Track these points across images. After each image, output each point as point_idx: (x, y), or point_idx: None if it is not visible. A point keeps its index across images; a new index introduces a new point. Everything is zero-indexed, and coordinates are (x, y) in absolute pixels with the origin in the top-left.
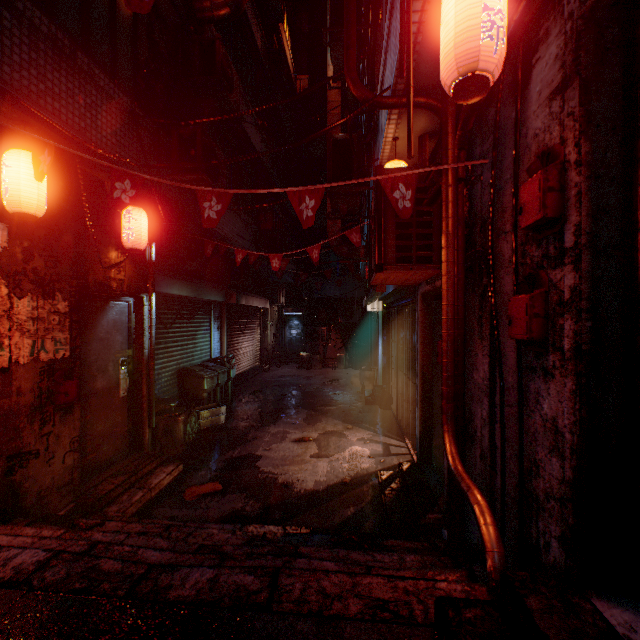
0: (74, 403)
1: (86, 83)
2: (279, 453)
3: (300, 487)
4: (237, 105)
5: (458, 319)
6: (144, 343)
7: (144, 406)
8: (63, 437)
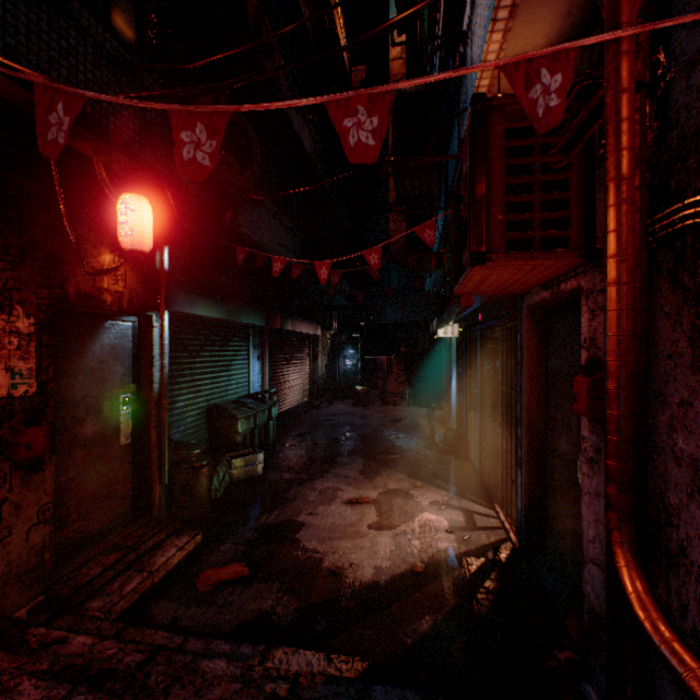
0: (44, 457)
1: (60, 19)
2: (327, 520)
3: (353, 576)
4: (276, 77)
5: (635, 337)
6: (153, 375)
7: (153, 457)
8: (26, 505)
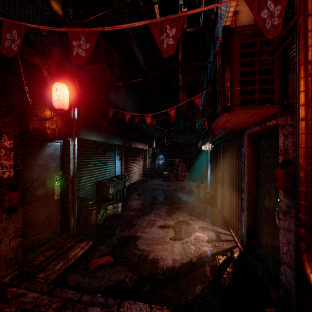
0: (18, 206)
1: (25, 0)
2: (150, 235)
3: (163, 264)
4: (127, 30)
5: None
6: (70, 167)
7: (70, 205)
8: (9, 228)
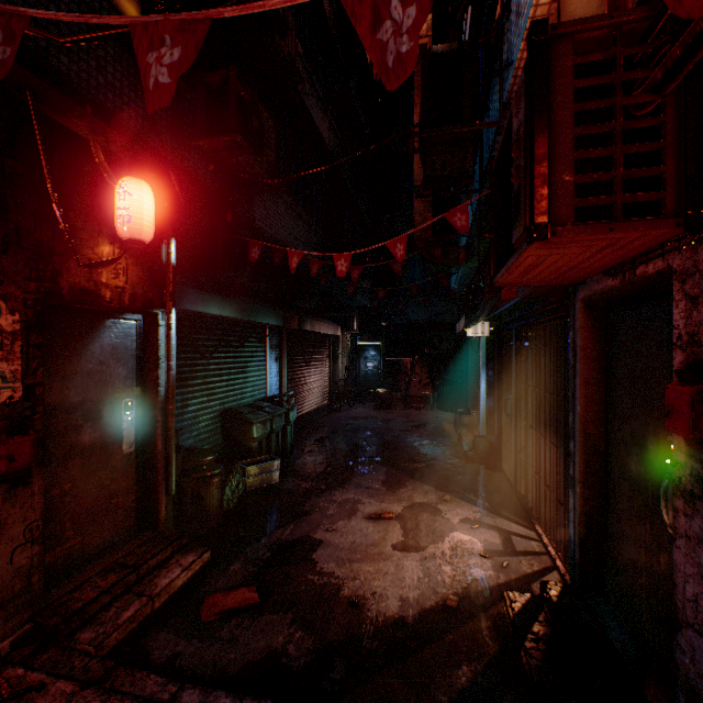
0: (32, 470)
1: None
2: (346, 538)
3: (376, 609)
4: (292, 59)
5: None
6: (159, 378)
7: (159, 466)
8: (10, 523)
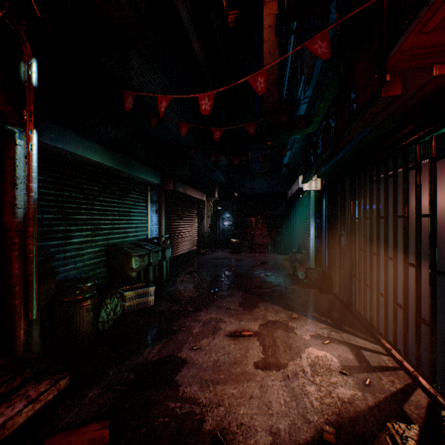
0: None
1: None
2: (210, 356)
3: None
4: None
5: None
6: (15, 199)
7: (15, 290)
8: None
